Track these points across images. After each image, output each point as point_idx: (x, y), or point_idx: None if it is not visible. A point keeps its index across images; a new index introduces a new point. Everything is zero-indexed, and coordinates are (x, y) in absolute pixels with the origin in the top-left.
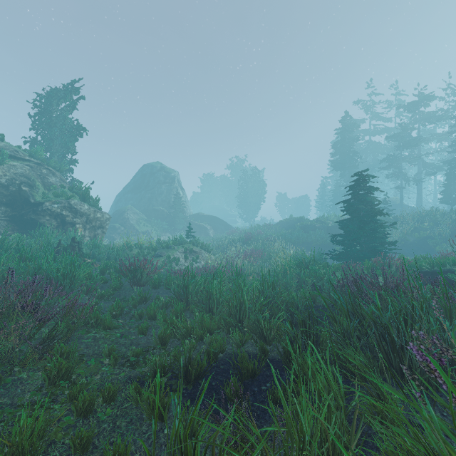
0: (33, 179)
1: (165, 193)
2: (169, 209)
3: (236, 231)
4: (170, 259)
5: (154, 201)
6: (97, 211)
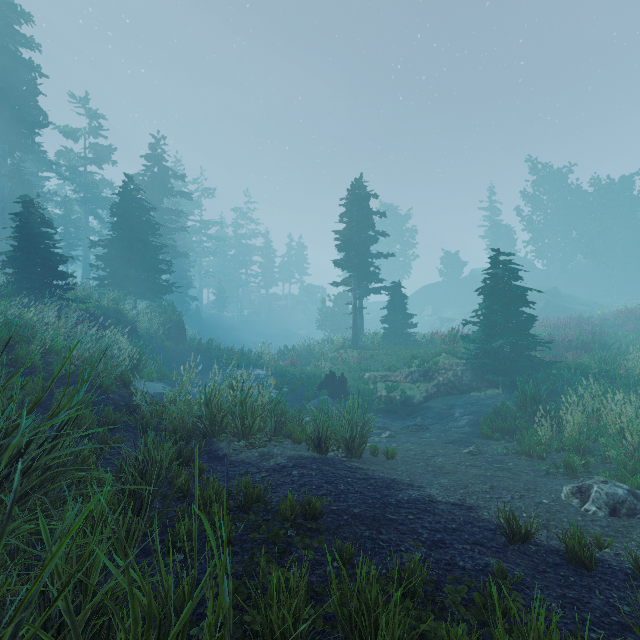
0: None
1: None
2: None
3: None
4: None
5: None
6: None
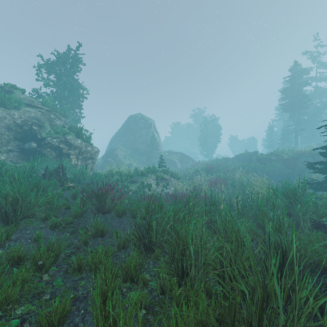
0: (42, 122)
1: (144, 135)
2: (147, 148)
3: (199, 163)
4: (144, 185)
5: (136, 142)
6: (88, 145)
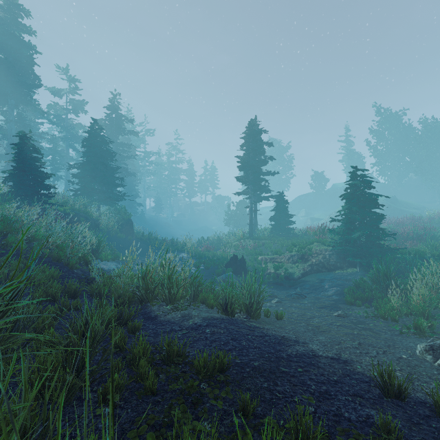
0: None
1: None
2: None
3: None
4: None
5: None
6: None
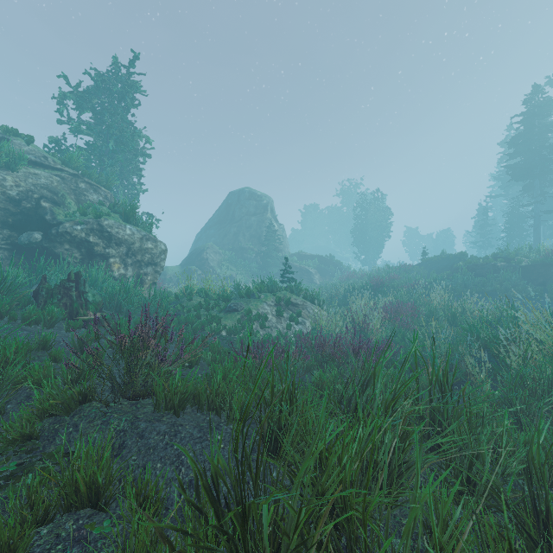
0: (62, 195)
1: (255, 226)
2: (260, 248)
3: (354, 275)
4: (251, 316)
5: (241, 237)
6: (147, 239)
